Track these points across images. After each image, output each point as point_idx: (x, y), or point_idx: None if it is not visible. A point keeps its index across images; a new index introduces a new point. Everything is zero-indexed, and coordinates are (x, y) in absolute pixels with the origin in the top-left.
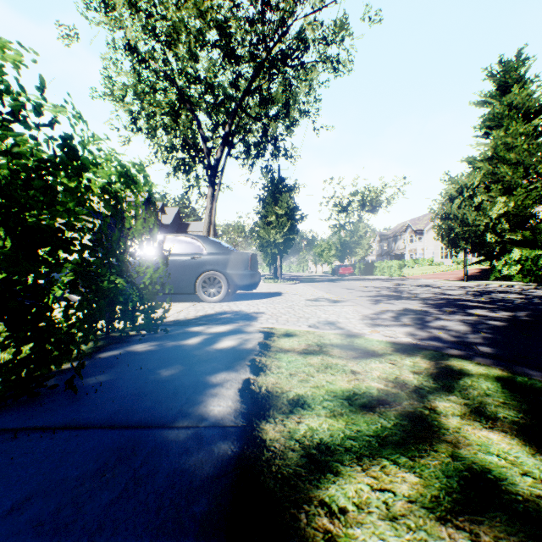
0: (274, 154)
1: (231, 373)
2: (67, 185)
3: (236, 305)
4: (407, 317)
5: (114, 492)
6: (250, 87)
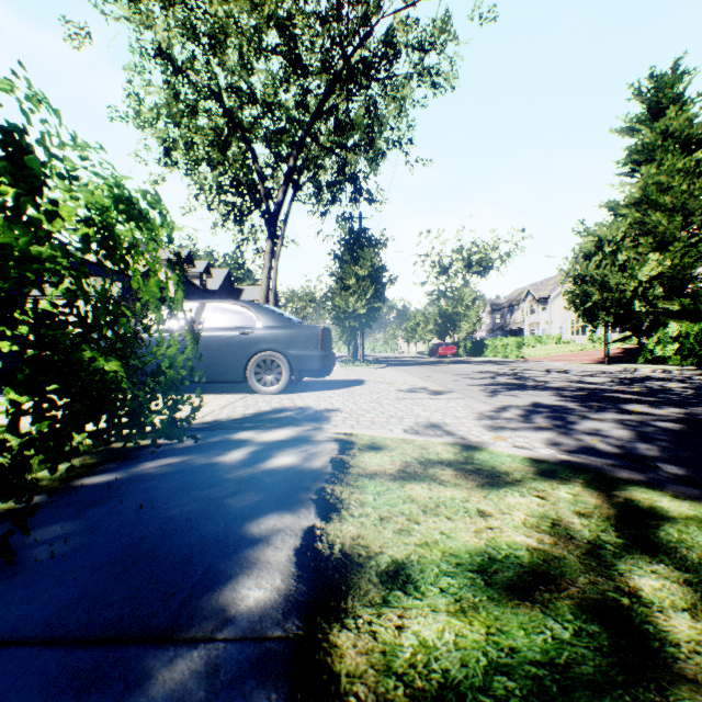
0: (354, 198)
1: (285, 517)
2: None
3: (302, 398)
4: (541, 415)
5: None
6: (321, 107)
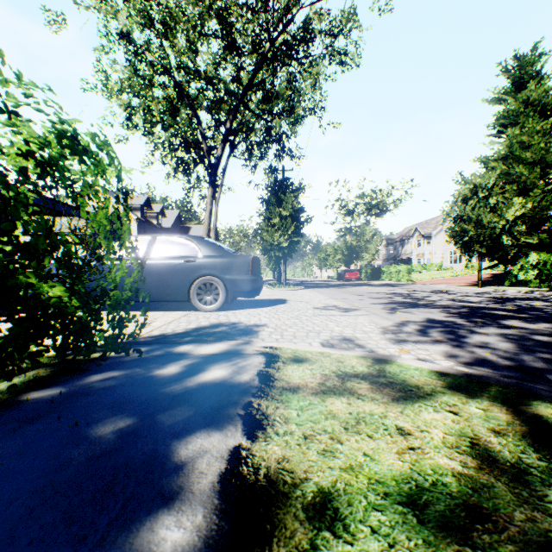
0: (278, 154)
1: (213, 435)
2: None
3: (235, 314)
4: (435, 330)
5: None
6: (252, 81)
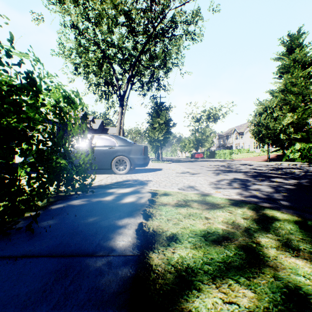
0: (158, 88)
1: (131, 219)
2: (27, 102)
3: (135, 176)
4: (236, 183)
5: (50, 304)
6: (143, 49)
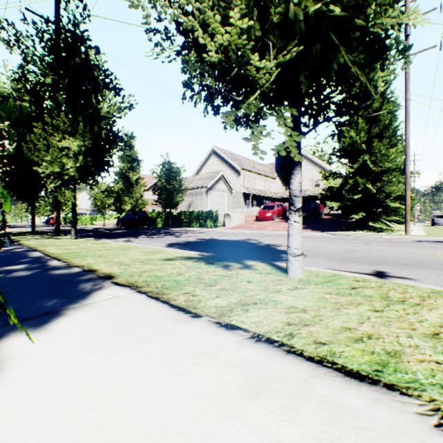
0: None
1: None
2: None
3: None
4: None
5: None
6: None
